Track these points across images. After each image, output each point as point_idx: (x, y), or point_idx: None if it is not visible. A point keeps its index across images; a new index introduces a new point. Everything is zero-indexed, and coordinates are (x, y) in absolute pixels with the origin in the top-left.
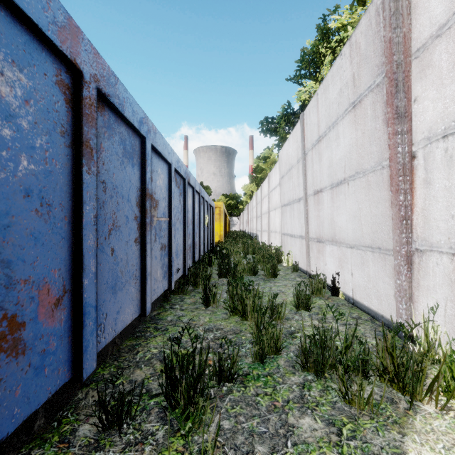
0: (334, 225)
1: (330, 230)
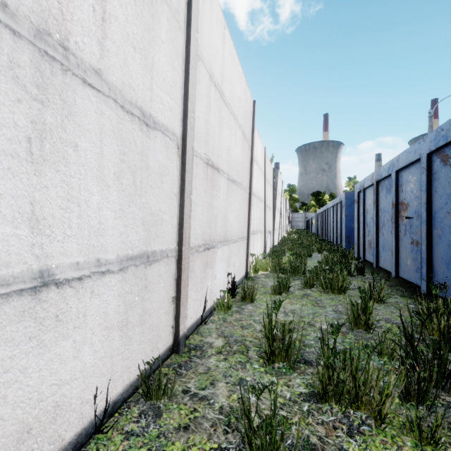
0: (227, 221)
1: (224, 228)
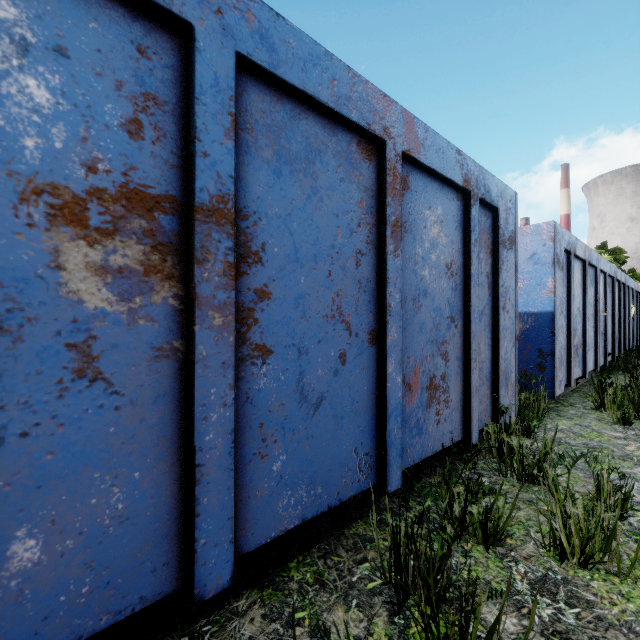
0: None
1: None
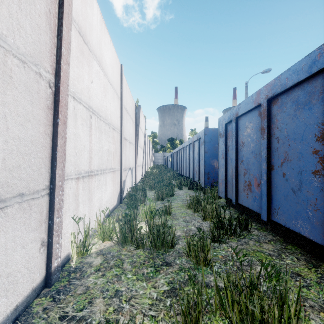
0: None
1: None
